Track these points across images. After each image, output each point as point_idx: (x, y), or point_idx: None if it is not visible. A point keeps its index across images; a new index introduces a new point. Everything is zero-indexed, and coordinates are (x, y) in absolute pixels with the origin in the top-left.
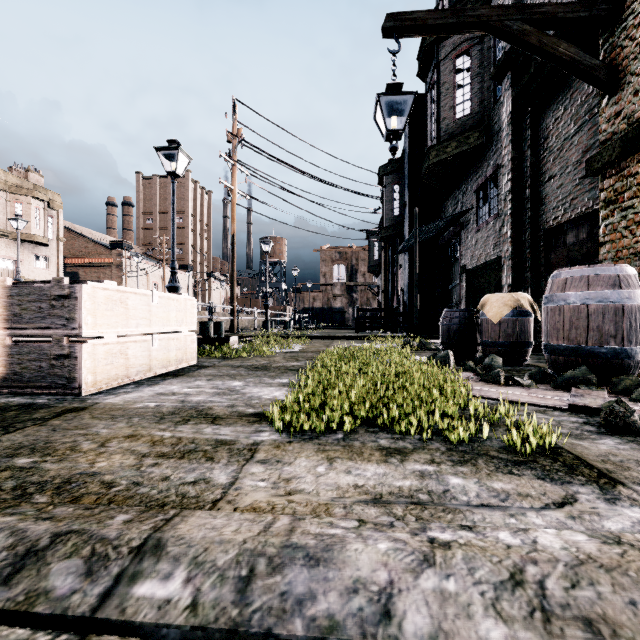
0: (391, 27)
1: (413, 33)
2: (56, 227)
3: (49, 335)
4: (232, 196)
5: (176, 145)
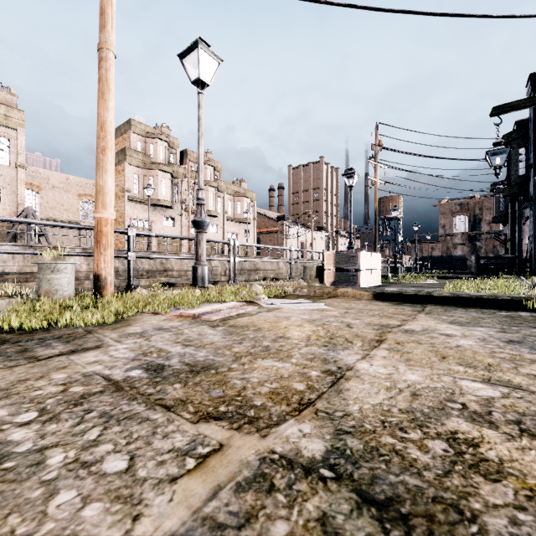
0: (495, 113)
1: (510, 111)
2: (253, 212)
3: (349, 268)
4: (375, 185)
5: (353, 171)
